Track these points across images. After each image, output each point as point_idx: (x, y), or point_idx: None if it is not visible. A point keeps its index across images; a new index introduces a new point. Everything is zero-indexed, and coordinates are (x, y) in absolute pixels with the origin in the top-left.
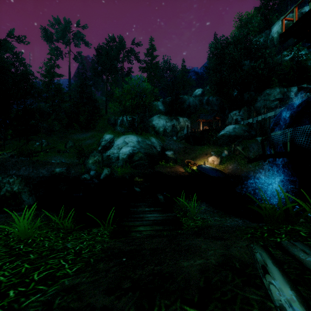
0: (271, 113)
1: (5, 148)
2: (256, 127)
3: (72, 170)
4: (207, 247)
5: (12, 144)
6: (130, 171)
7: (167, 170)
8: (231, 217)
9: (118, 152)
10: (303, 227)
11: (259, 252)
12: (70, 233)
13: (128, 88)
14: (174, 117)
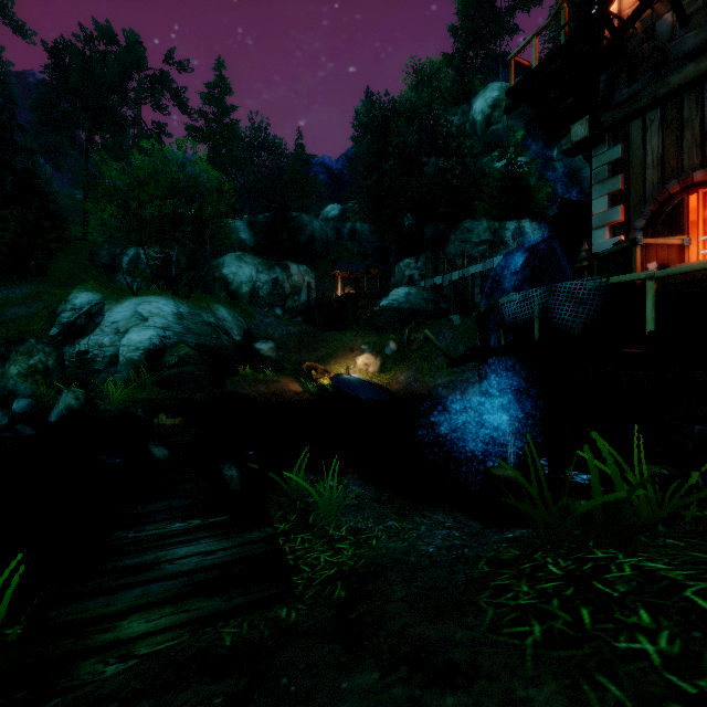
0: (476, 267)
1: None
2: (449, 294)
3: None
4: None
5: None
6: (153, 396)
7: (258, 390)
8: (426, 512)
9: (115, 342)
10: (665, 560)
11: None
12: None
13: (150, 170)
14: (278, 261)
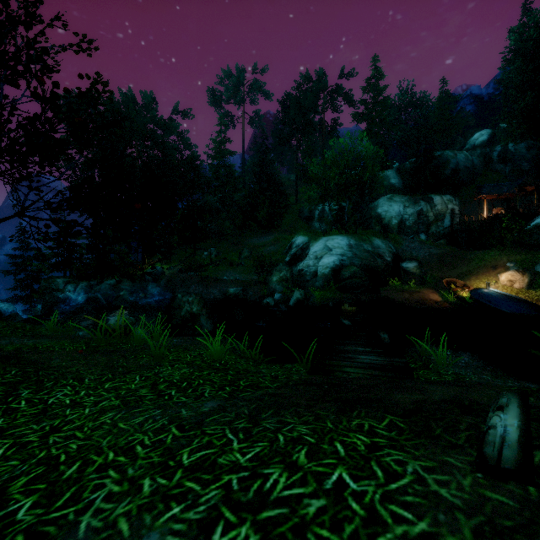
0: None
1: (171, 260)
2: None
3: (250, 292)
4: (436, 389)
5: (178, 255)
6: (336, 296)
7: (404, 297)
8: (520, 381)
9: (315, 264)
10: None
11: (509, 398)
12: (260, 363)
13: (332, 157)
14: (422, 196)
